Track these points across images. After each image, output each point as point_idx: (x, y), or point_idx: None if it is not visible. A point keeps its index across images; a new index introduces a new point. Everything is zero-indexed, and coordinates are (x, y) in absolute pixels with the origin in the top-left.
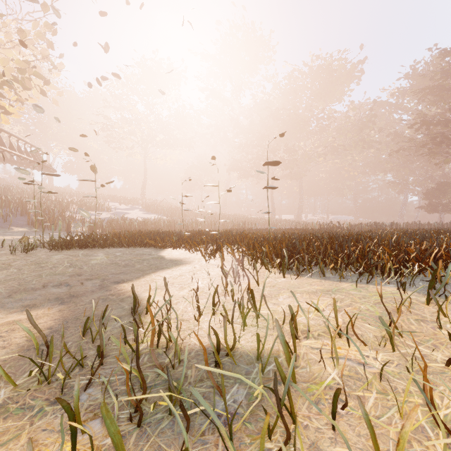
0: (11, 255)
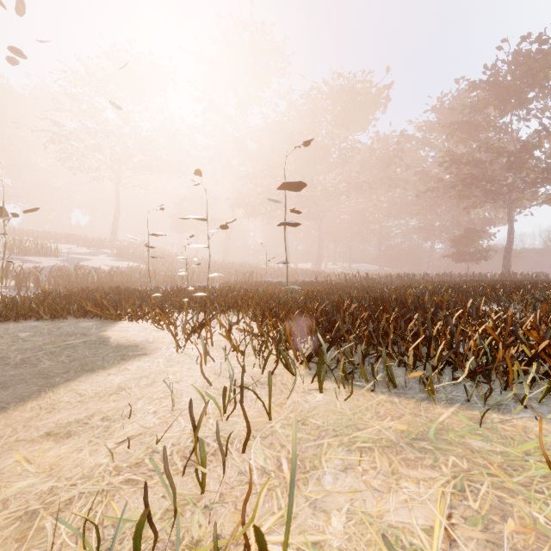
0: None
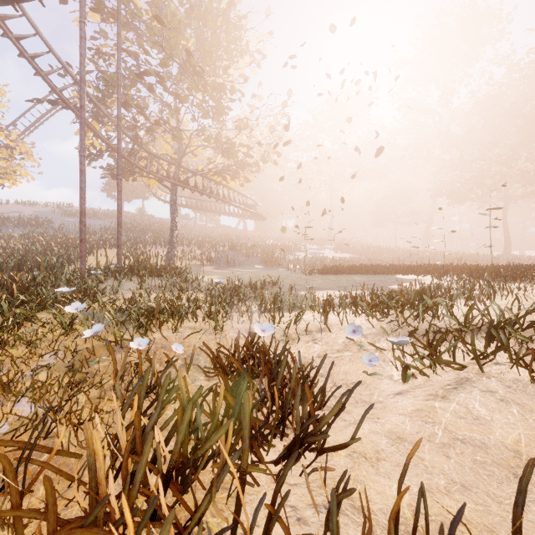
0: (304, 276)
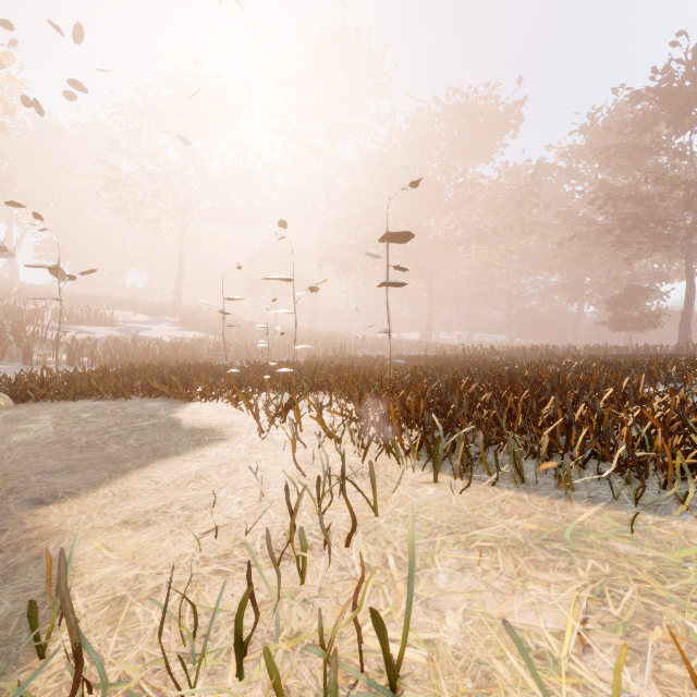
0: None
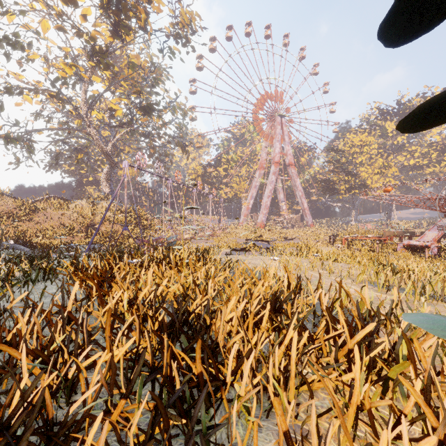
0: None
